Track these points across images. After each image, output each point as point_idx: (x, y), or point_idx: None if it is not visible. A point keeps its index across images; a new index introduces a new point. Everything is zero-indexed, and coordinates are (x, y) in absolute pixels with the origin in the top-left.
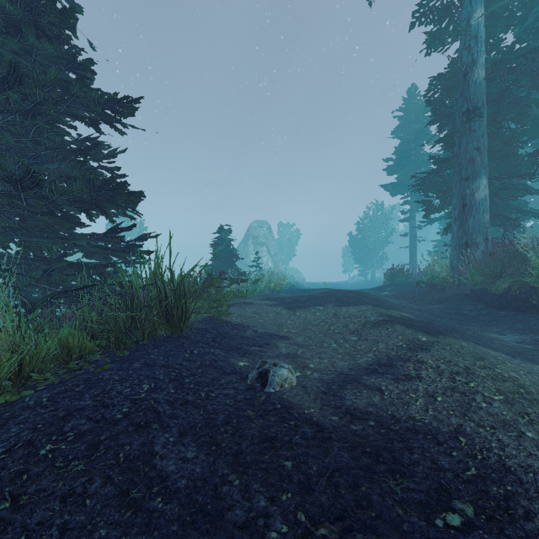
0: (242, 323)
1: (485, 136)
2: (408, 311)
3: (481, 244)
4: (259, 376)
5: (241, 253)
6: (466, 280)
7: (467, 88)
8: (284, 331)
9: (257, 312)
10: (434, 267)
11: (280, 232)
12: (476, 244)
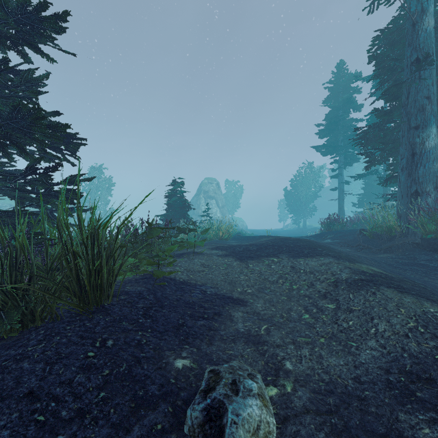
0: (188, 281)
1: (435, 84)
2: (368, 262)
3: (431, 193)
4: (207, 419)
5: (194, 205)
6: (416, 228)
7: (417, 37)
8: (238, 291)
9: (206, 263)
10: (378, 216)
11: (227, 187)
12: (427, 193)
